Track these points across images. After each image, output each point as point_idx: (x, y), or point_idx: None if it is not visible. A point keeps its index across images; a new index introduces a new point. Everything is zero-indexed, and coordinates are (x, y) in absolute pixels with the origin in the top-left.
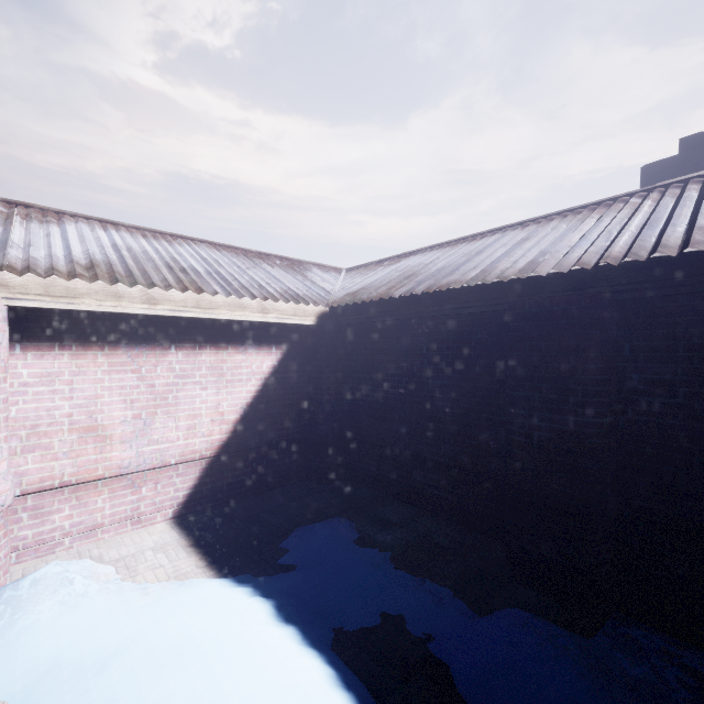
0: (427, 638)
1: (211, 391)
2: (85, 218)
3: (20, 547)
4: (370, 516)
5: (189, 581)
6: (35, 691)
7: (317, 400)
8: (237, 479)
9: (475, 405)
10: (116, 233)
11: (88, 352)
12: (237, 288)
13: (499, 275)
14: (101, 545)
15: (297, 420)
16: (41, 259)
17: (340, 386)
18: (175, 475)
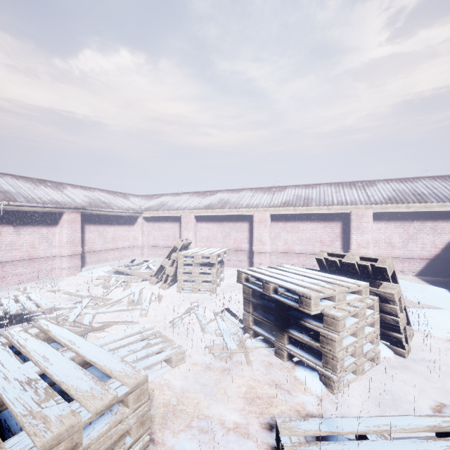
0: None
1: (430, 236)
2: (380, 180)
3: None
4: None
5: (423, 284)
6: None
7: None
8: (442, 270)
9: None
10: (391, 184)
11: (389, 222)
12: (442, 199)
13: None
14: None
15: None
16: (377, 199)
17: None
18: (416, 262)
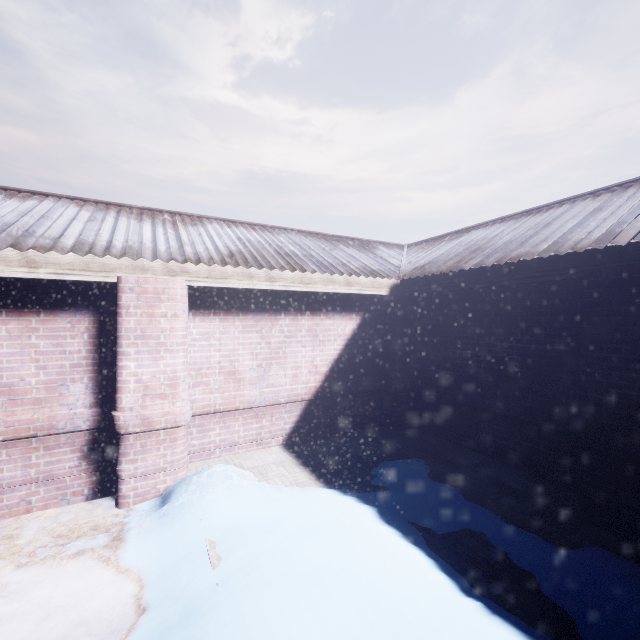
0: (509, 553)
1: (308, 348)
2: (215, 219)
3: (192, 451)
4: (441, 458)
5: (307, 487)
6: (230, 537)
7: (389, 359)
8: (326, 419)
9: (546, 365)
10: (236, 229)
11: (230, 317)
12: (328, 267)
13: (574, 246)
14: (239, 457)
15: (372, 375)
16: (202, 252)
17: (409, 347)
18: (284, 412)
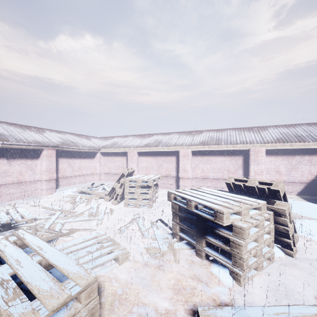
0: None
1: (308, 166)
2: (271, 126)
3: None
4: None
5: (302, 201)
6: None
7: None
8: (316, 191)
9: None
10: (279, 129)
11: (277, 156)
12: (316, 139)
13: None
14: None
15: None
16: (269, 140)
17: None
18: (297, 185)
